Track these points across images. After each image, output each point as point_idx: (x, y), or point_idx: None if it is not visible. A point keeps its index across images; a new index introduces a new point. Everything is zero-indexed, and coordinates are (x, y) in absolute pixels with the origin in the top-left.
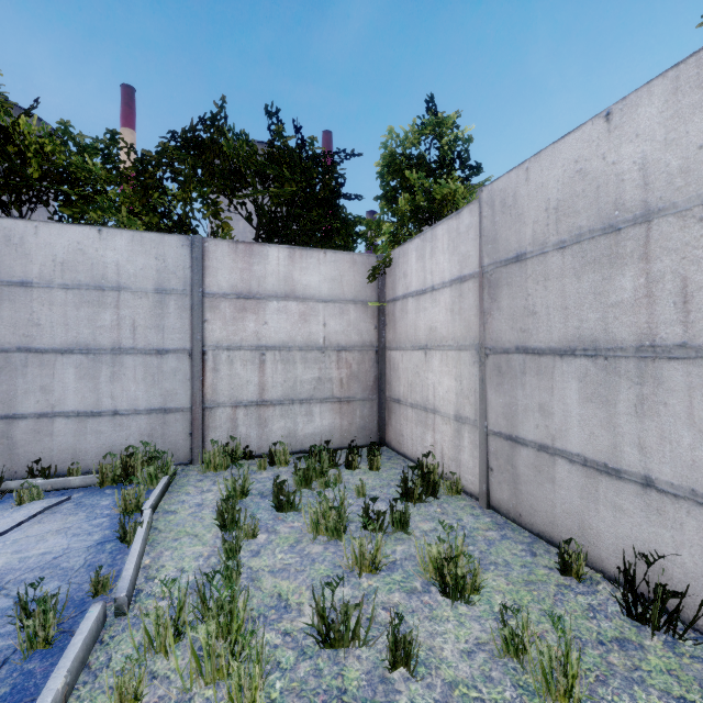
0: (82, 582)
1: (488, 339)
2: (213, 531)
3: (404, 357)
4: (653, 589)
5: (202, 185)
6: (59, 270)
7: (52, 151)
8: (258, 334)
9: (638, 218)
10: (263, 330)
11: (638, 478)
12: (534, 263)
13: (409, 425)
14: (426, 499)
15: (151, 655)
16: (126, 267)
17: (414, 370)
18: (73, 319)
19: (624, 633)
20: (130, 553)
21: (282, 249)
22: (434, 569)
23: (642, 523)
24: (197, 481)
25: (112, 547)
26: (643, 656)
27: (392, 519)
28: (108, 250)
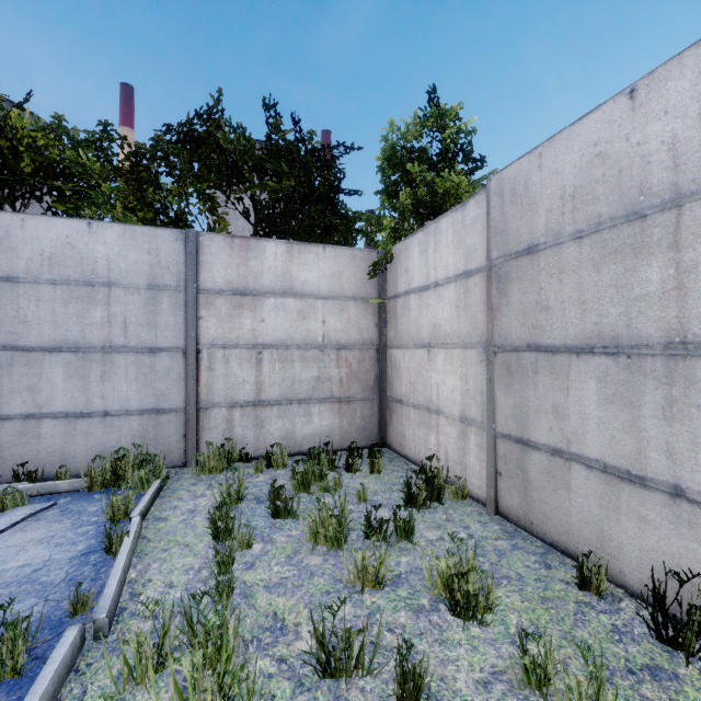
0: (62, 599)
1: (496, 337)
2: (205, 540)
3: (406, 356)
4: (686, 610)
5: (199, 180)
6: (47, 265)
7: (45, 145)
8: (255, 332)
9: (667, 202)
10: (260, 327)
11: (666, 487)
12: (547, 254)
13: (411, 426)
14: (431, 504)
15: (130, 687)
16: (117, 262)
17: (417, 369)
18: (61, 315)
19: (655, 659)
20: (114, 566)
21: (280, 244)
22: (443, 585)
23: (670, 536)
24: (190, 485)
25: (97, 559)
26: (679, 687)
27: (396, 527)
28: (98, 245)
